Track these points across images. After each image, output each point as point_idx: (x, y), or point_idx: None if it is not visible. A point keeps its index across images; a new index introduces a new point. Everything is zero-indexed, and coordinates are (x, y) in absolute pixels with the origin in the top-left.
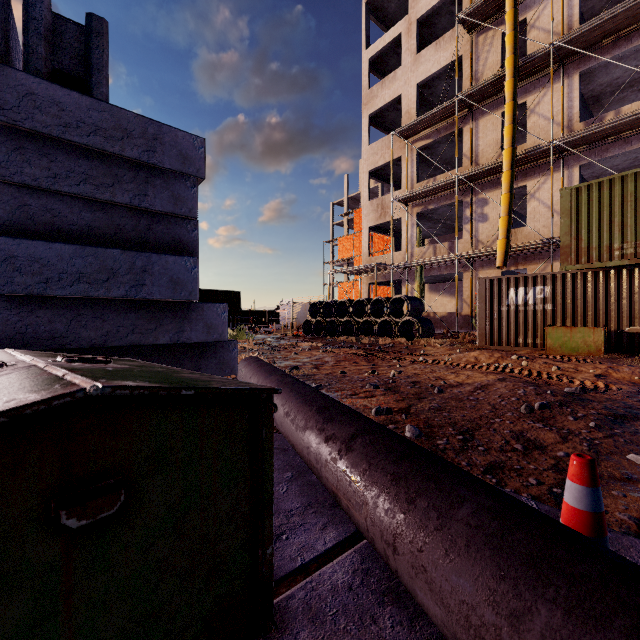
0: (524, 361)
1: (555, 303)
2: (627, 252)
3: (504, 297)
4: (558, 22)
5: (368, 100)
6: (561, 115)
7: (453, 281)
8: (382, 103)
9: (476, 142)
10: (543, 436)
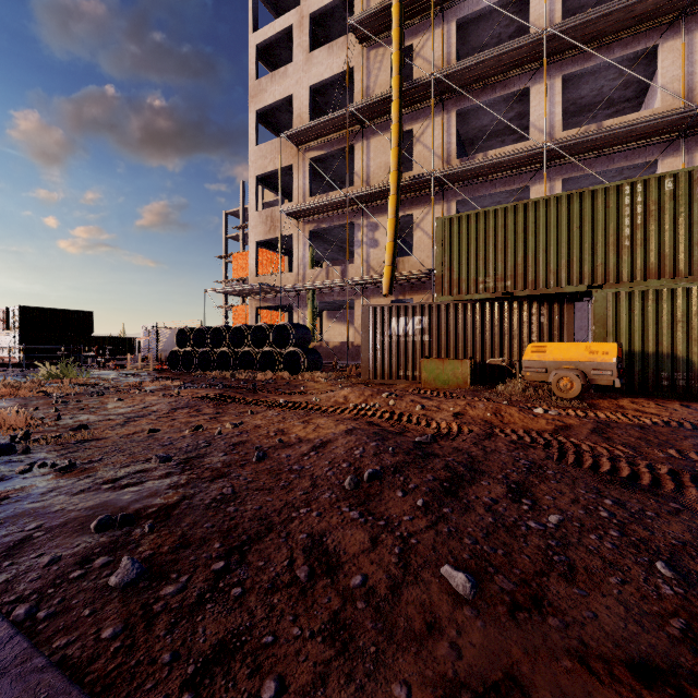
0: (392, 400)
1: (432, 334)
2: (489, 286)
3: (387, 327)
4: (439, 56)
5: (256, 93)
6: (441, 149)
7: (351, 309)
8: (272, 100)
9: (368, 162)
10: (348, 540)
